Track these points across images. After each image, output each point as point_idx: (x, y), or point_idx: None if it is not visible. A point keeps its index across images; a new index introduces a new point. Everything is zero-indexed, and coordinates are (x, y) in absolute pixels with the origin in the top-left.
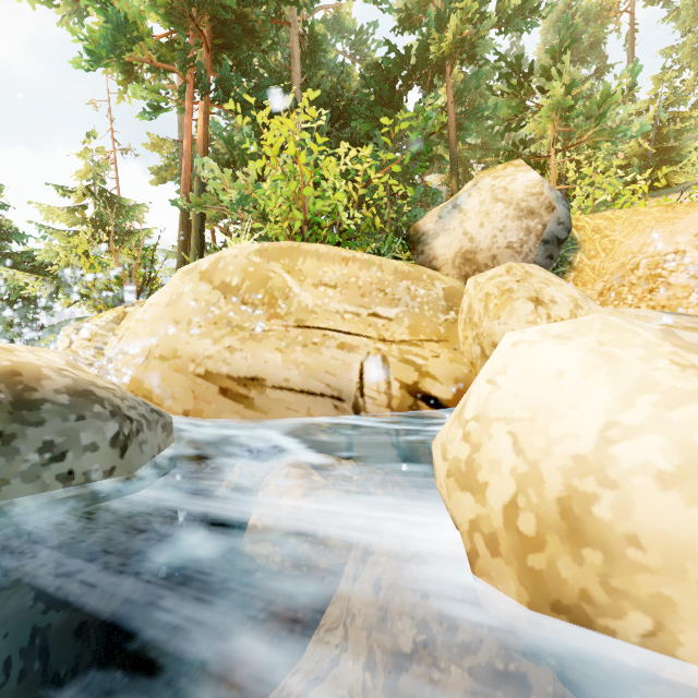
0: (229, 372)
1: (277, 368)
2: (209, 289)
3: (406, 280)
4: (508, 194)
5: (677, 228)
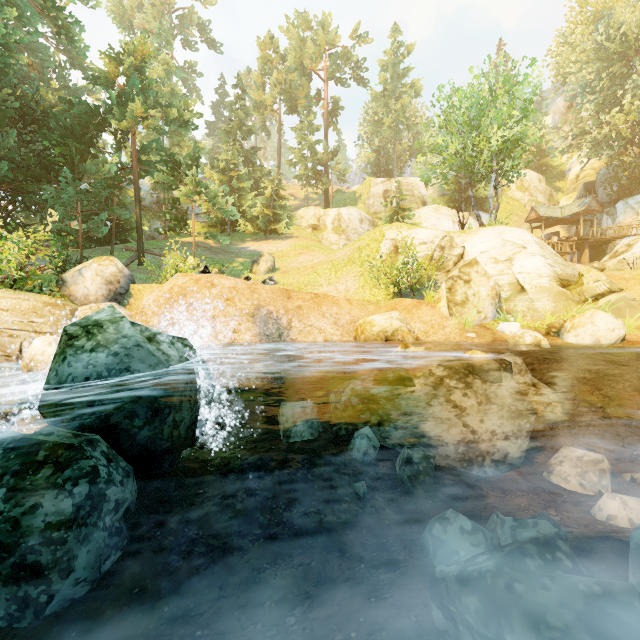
0: None
1: None
2: None
3: (50, 306)
4: (103, 273)
5: (149, 298)
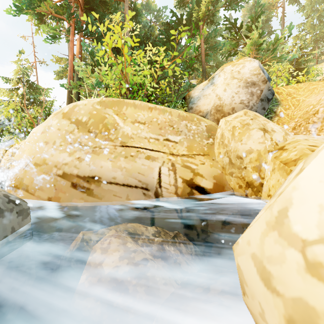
0: (78, 173)
1: (108, 170)
2: (68, 123)
3: (185, 121)
4: (241, 74)
5: None
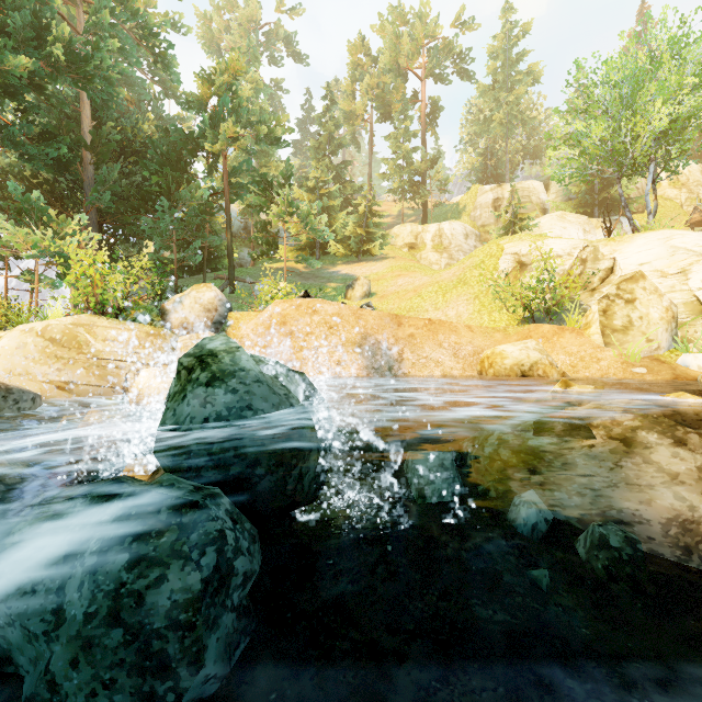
0: (59, 379)
1: (84, 377)
2: (44, 341)
3: (152, 337)
4: (201, 301)
5: (247, 326)
